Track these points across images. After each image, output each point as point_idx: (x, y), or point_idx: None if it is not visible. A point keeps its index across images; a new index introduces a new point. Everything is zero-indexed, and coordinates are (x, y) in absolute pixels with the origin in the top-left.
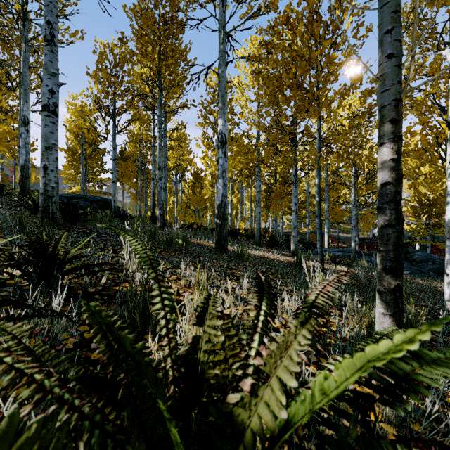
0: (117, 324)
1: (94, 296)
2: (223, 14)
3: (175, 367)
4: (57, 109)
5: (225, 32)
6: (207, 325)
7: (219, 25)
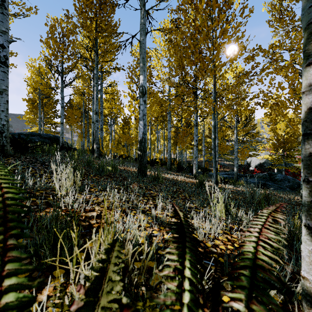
0: None
1: None
2: None
3: None
4: (7, 61)
5: (145, 10)
6: (100, 306)
7: (140, 4)
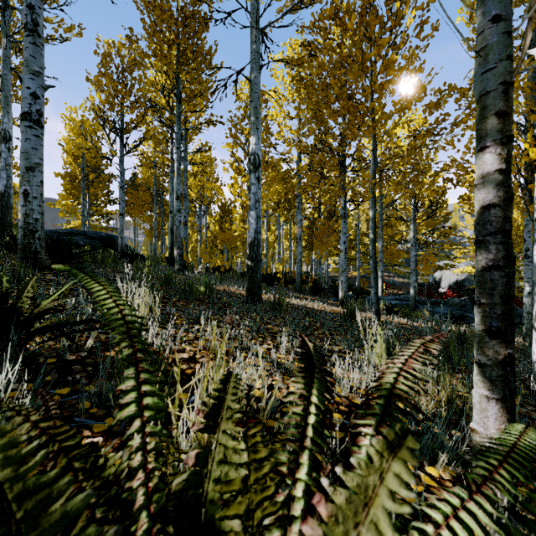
0: (34, 460)
1: (73, 366)
2: (257, 5)
3: (155, 529)
4: (42, 118)
5: (258, 29)
6: (221, 430)
7: (251, 20)
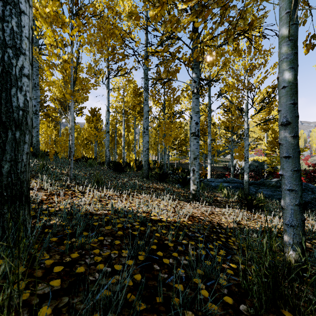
0: None
1: None
2: None
3: None
4: None
5: None
6: None
7: None
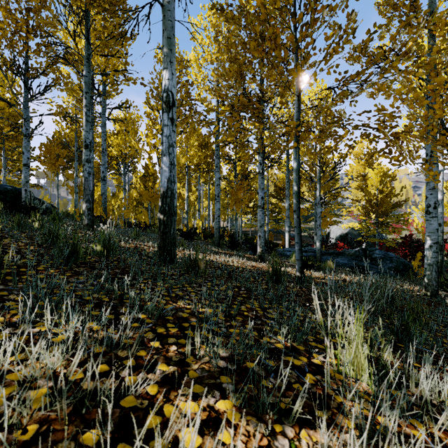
0: None
1: None
2: None
3: None
4: None
5: None
6: None
7: None
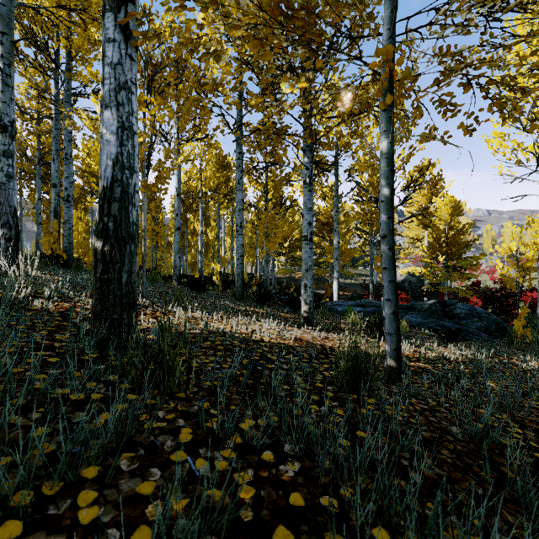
0: None
1: None
2: None
3: None
4: None
5: None
6: None
7: None
